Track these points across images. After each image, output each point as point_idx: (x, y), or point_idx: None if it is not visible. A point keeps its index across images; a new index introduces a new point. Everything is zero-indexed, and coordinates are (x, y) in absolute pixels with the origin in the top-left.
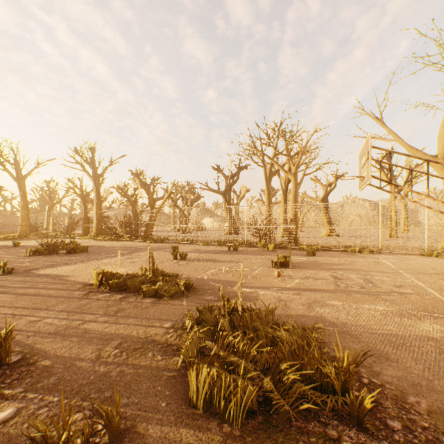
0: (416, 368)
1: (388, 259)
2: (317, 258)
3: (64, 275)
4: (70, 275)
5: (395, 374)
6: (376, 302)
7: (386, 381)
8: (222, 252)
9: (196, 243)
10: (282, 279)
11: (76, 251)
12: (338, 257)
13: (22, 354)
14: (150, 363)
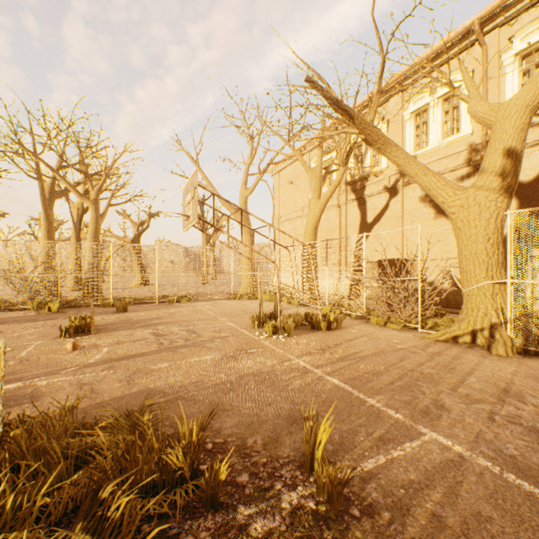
0: (248, 408)
1: (206, 305)
2: (131, 314)
3: None
4: None
5: (233, 423)
6: (203, 353)
7: (228, 435)
8: None
9: None
10: (82, 352)
11: None
12: (156, 310)
13: None
14: None
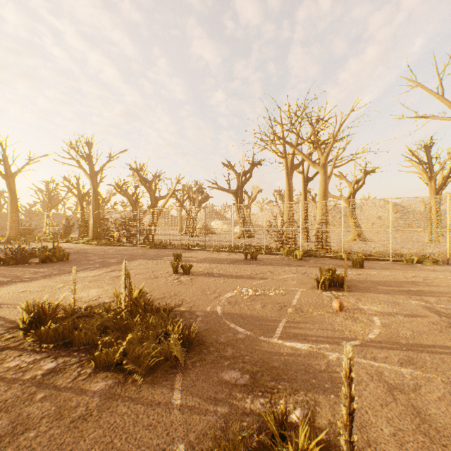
0: None
1: None
2: (369, 271)
3: None
4: (6, 304)
5: None
6: None
7: None
8: (237, 261)
9: (204, 249)
10: (349, 315)
11: (52, 260)
12: (397, 270)
13: None
14: None
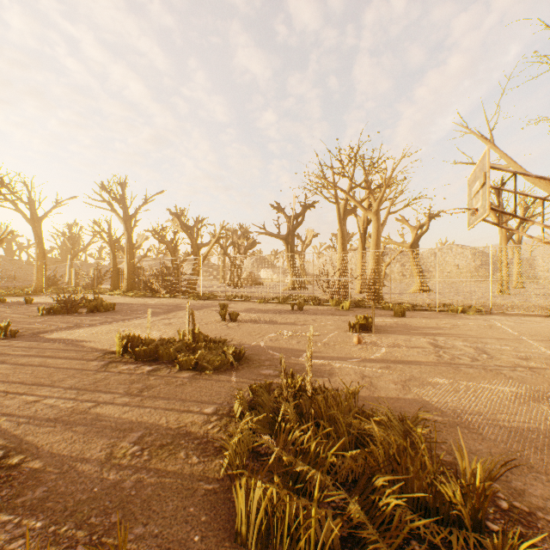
0: None
1: (503, 321)
2: (407, 320)
3: (81, 339)
4: (88, 340)
5: (547, 494)
6: (497, 381)
7: (535, 506)
8: (283, 311)
9: (251, 300)
10: (364, 347)
11: (100, 310)
12: (435, 319)
13: (5, 451)
14: (182, 468)
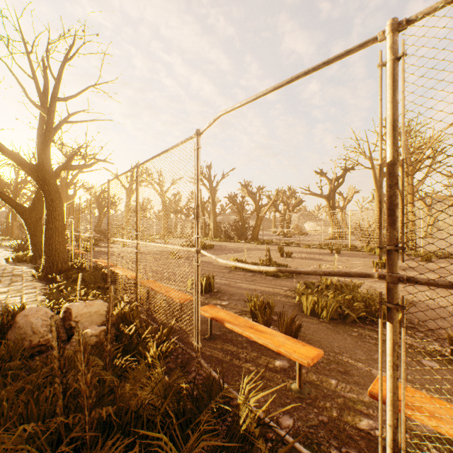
0: None
1: None
2: (432, 264)
3: (209, 261)
4: (213, 262)
5: (441, 324)
6: None
7: (430, 324)
8: (324, 254)
9: (299, 245)
10: None
11: (207, 248)
12: None
13: (217, 289)
14: (280, 299)
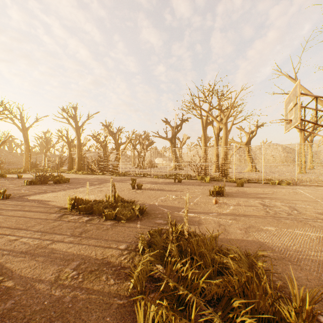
0: None
1: (304, 189)
2: (245, 188)
3: (47, 200)
4: (51, 200)
5: None
6: (306, 228)
7: None
8: (169, 183)
9: (150, 176)
10: (219, 205)
11: (60, 182)
12: (262, 188)
13: None
14: (103, 287)
